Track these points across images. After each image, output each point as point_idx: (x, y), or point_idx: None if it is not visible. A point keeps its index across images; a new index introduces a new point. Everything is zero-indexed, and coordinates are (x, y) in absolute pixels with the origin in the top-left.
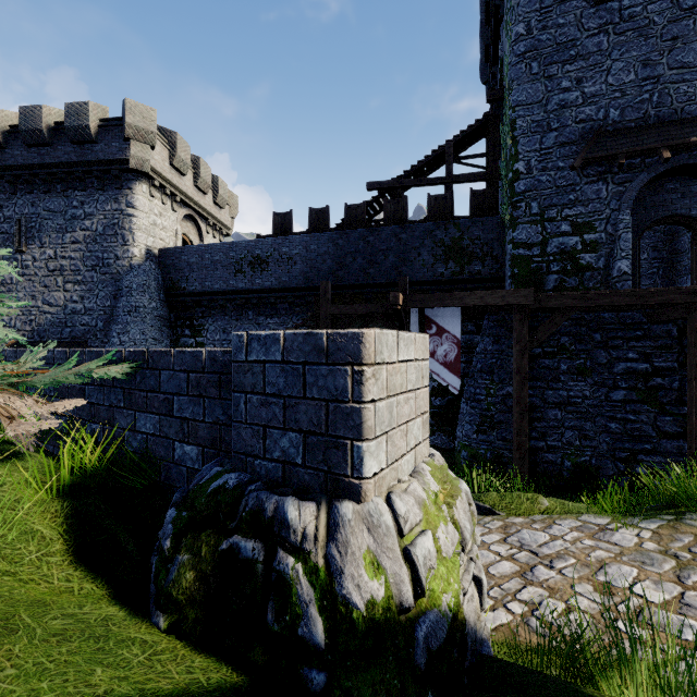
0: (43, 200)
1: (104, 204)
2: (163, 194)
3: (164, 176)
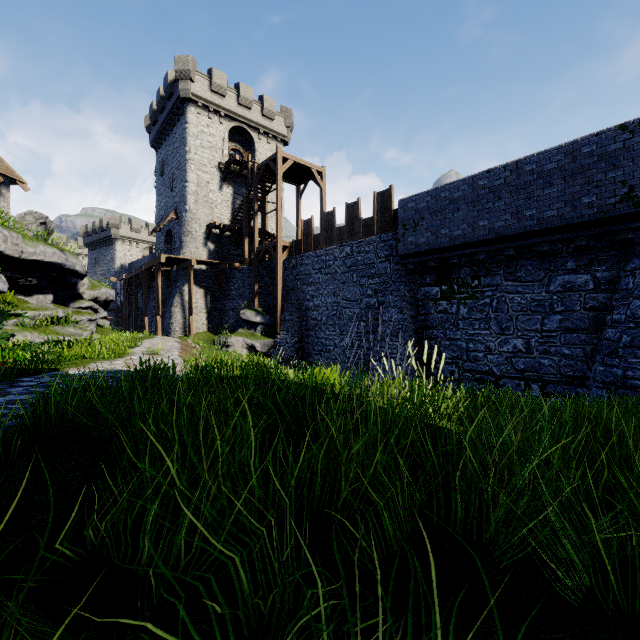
0: (100, 251)
1: (110, 250)
2: (130, 243)
3: (128, 237)
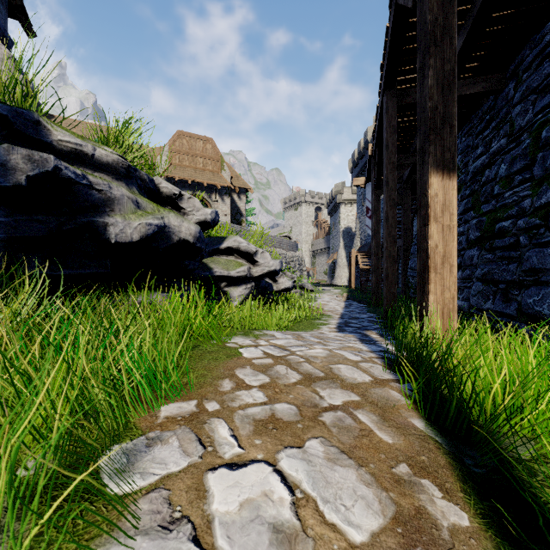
0: None
1: None
2: None
3: None
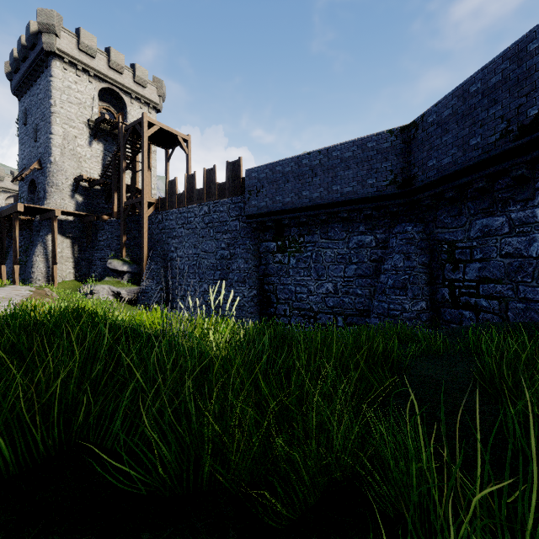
0: None
1: None
2: None
3: None
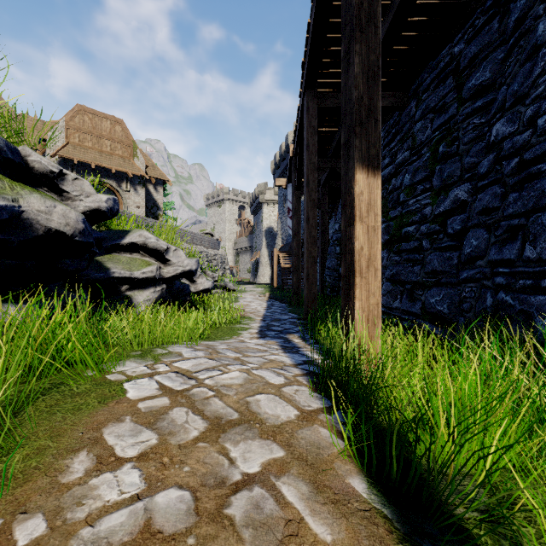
0: None
1: None
2: None
3: None
